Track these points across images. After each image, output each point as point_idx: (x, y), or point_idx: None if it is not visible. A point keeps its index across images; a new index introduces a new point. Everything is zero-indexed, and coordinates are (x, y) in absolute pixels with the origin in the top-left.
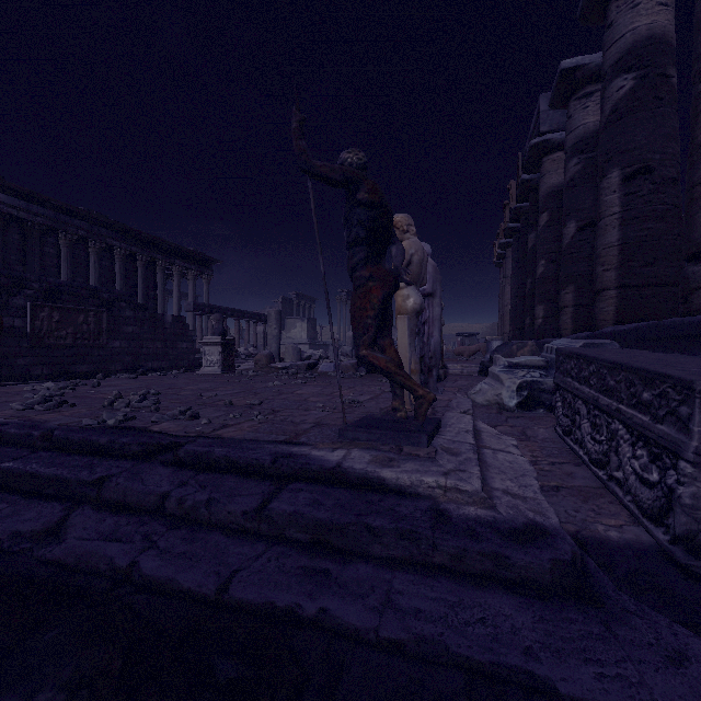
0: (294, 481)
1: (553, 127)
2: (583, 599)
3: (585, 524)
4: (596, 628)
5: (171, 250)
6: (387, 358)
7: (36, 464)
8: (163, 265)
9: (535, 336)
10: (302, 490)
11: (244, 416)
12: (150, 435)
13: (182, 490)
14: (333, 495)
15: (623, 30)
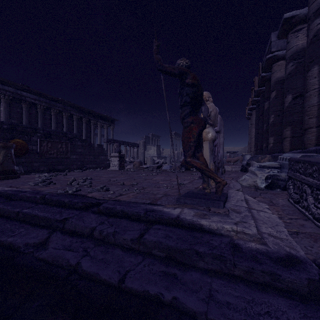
0: (155, 224)
1: (278, 48)
2: None
3: (318, 255)
4: None
5: (97, 115)
6: (201, 162)
7: (37, 211)
8: (94, 122)
9: (268, 152)
10: (160, 229)
11: (130, 190)
12: (87, 198)
13: (101, 226)
14: (176, 232)
15: None
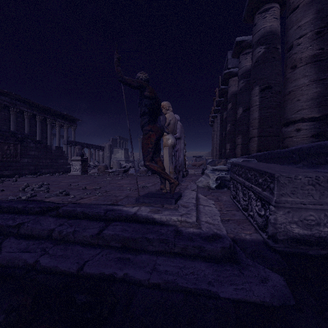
0: (114, 221)
1: (233, 66)
2: (232, 262)
3: (237, 233)
4: (236, 272)
5: (55, 113)
6: (157, 166)
7: None
8: (51, 121)
9: (226, 157)
10: (118, 225)
11: (92, 194)
12: (44, 203)
13: (61, 227)
14: (132, 226)
15: (260, 27)
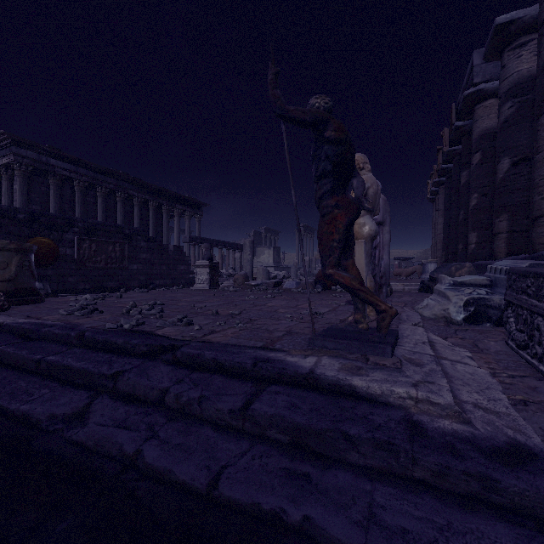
0: (272, 383)
1: (486, 78)
2: None
3: None
4: None
5: (173, 197)
6: (351, 276)
7: (71, 359)
8: (167, 209)
9: (468, 259)
10: (280, 392)
11: (228, 324)
12: (155, 338)
13: (179, 386)
14: (308, 399)
15: None
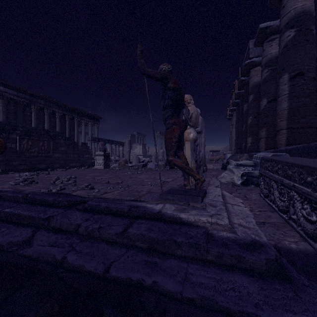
0: (139, 219)
1: (255, 55)
2: (282, 279)
3: (279, 240)
4: (290, 293)
5: (81, 113)
6: (181, 161)
7: (20, 210)
8: (77, 120)
9: (247, 152)
10: (143, 223)
11: (115, 188)
12: (72, 196)
13: (86, 222)
14: (157, 226)
15: (290, 8)
